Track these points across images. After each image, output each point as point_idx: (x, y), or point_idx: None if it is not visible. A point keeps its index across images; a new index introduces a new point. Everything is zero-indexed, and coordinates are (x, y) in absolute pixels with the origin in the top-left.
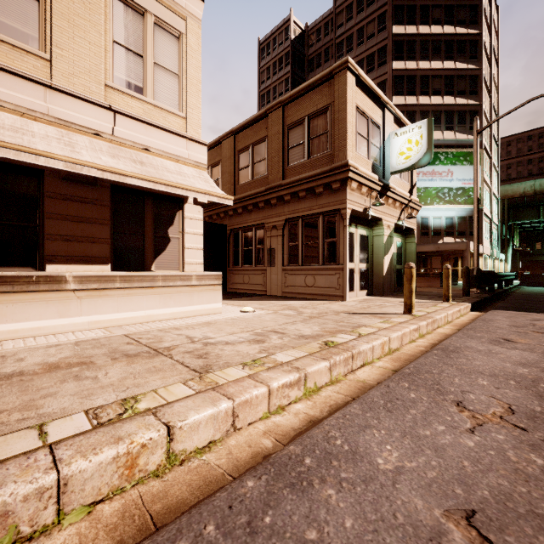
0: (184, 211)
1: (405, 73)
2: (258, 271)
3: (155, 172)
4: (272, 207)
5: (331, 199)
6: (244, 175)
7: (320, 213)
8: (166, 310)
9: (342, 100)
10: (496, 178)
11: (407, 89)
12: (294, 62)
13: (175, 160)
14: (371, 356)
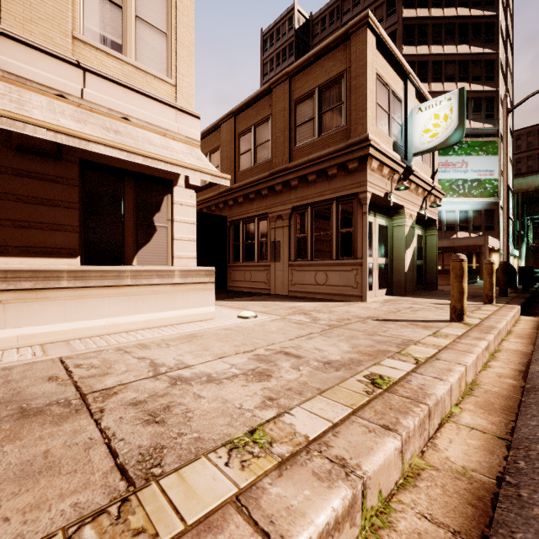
0: (172, 195)
1: (417, 59)
2: (261, 267)
3: (132, 142)
4: (277, 195)
5: (347, 181)
6: (245, 160)
7: (334, 199)
8: (137, 317)
9: (361, 63)
10: (511, 171)
11: (418, 76)
12: (298, 52)
13: (161, 133)
14: (448, 404)
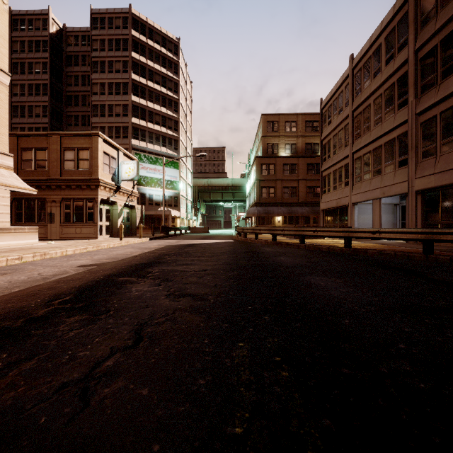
0: None
1: (140, 105)
2: (41, 226)
3: None
4: (52, 190)
5: (91, 192)
6: (27, 165)
7: (85, 198)
8: (15, 242)
9: (96, 149)
10: (191, 175)
11: (141, 116)
12: (53, 52)
13: None
14: (104, 247)
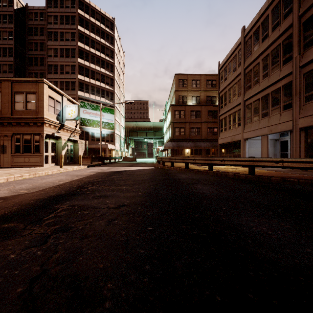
0: None
1: (84, 66)
2: None
3: None
4: (4, 126)
5: (37, 128)
6: None
7: (32, 133)
8: None
9: (42, 93)
10: (123, 119)
11: (85, 74)
12: (17, 23)
13: None
14: (41, 174)
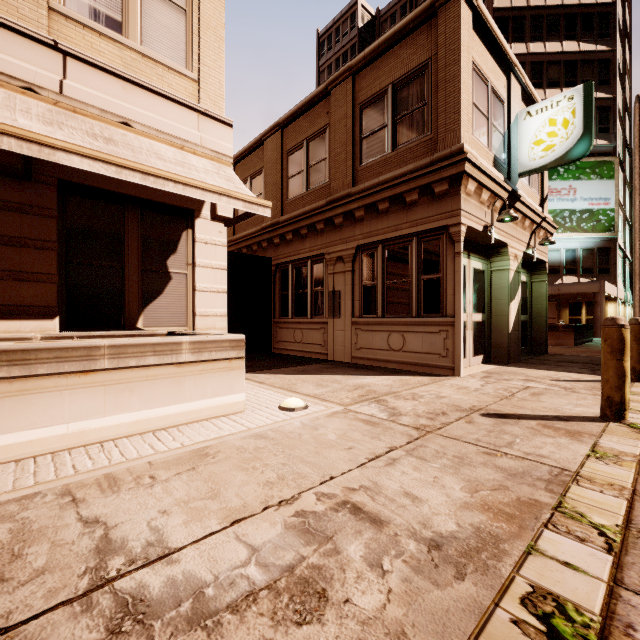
0: (194, 230)
1: None
2: (316, 325)
3: (130, 154)
4: (336, 229)
5: (433, 210)
6: (295, 185)
7: (413, 235)
8: (120, 418)
9: (453, 47)
10: (628, 199)
11: None
12: None
13: (177, 145)
14: None
